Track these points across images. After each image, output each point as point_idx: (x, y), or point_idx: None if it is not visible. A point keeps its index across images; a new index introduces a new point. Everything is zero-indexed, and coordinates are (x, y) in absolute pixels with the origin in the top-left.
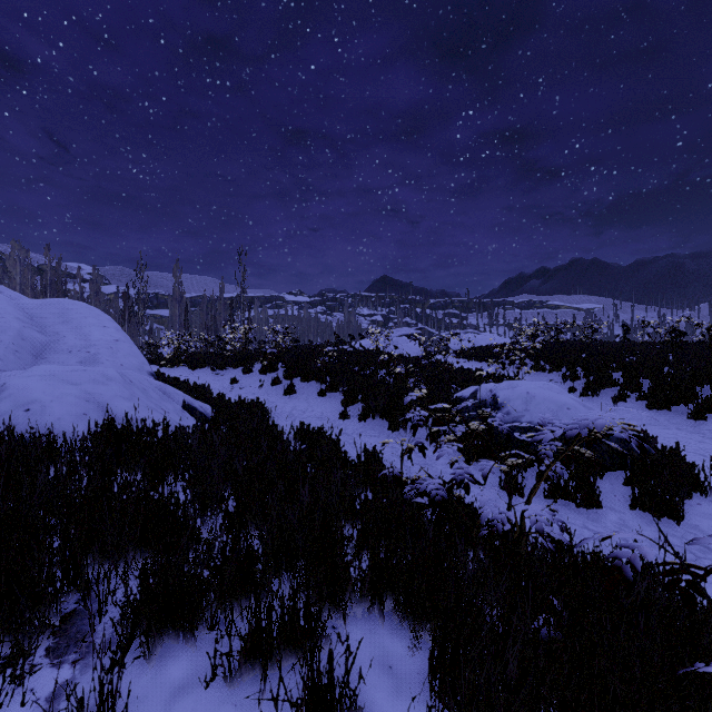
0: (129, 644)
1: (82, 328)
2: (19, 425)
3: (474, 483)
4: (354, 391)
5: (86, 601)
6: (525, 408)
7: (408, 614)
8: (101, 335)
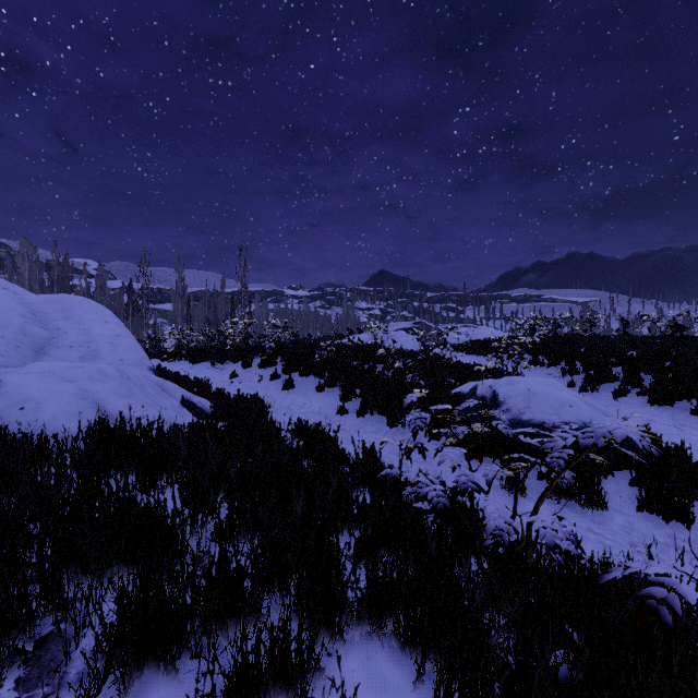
0: (105, 677)
1: (84, 324)
2: (13, 424)
3: (479, 492)
4: (352, 386)
5: (59, 628)
6: (526, 405)
7: (410, 639)
8: (102, 330)
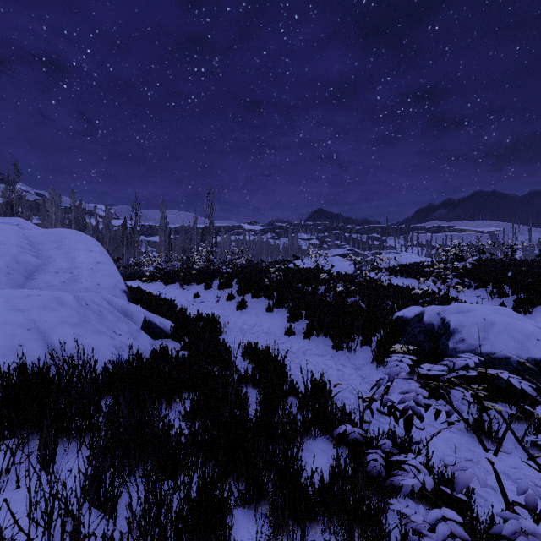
0: None
1: (71, 253)
2: None
3: None
4: (298, 308)
5: None
6: (484, 336)
7: None
8: (86, 258)
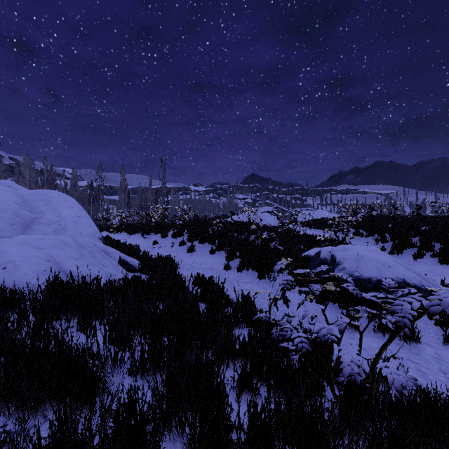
0: None
1: (57, 209)
2: None
3: (337, 343)
4: (234, 250)
5: None
6: (356, 265)
7: None
8: (69, 213)
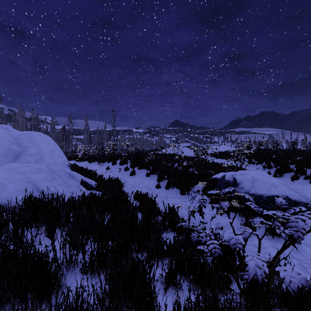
0: None
1: (38, 144)
2: None
3: (243, 251)
4: (163, 174)
5: None
6: (252, 186)
7: None
8: (47, 147)
